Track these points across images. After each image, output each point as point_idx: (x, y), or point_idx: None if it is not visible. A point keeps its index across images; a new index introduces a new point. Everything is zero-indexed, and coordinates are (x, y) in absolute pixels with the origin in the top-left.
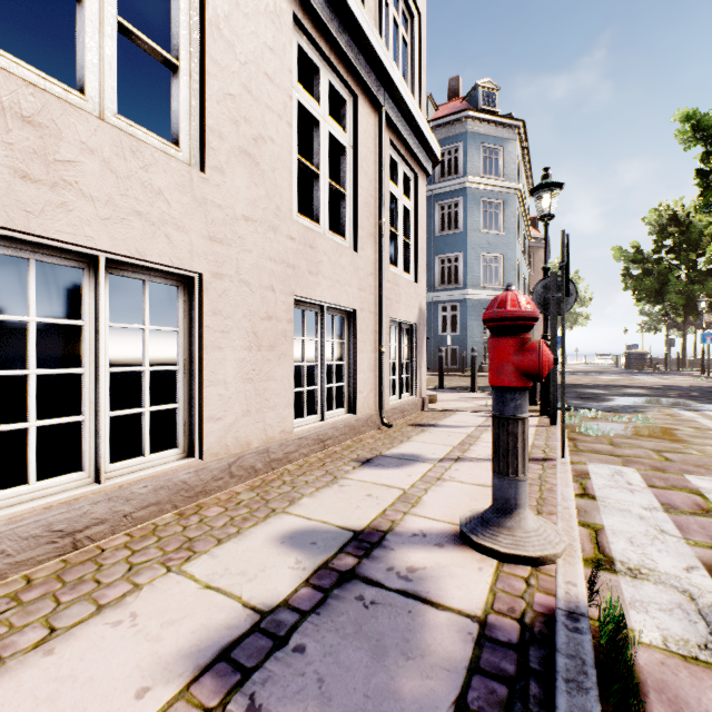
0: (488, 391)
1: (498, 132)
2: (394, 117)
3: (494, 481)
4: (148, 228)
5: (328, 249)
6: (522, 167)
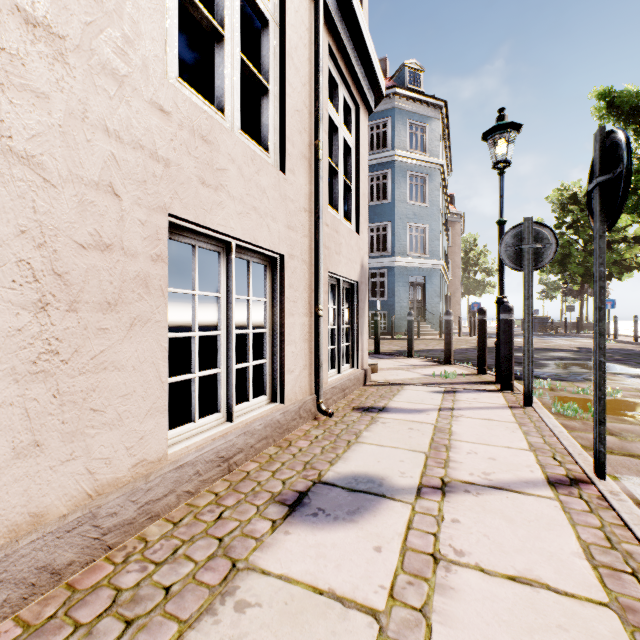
0: (423, 355)
1: (423, 111)
2: (334, 13)
3: None
4: None
5: (238, 155)
6: (443, 146)
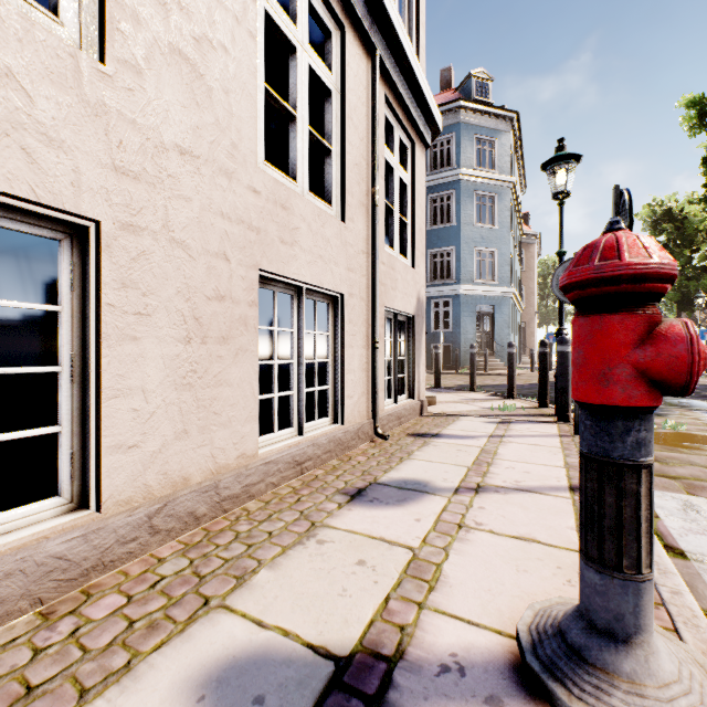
0: (487, 390)
1: (492, 124)
2: (390, 66)
3: (588, 574)
4: None
5: (308, 214)
6: (515, 161)
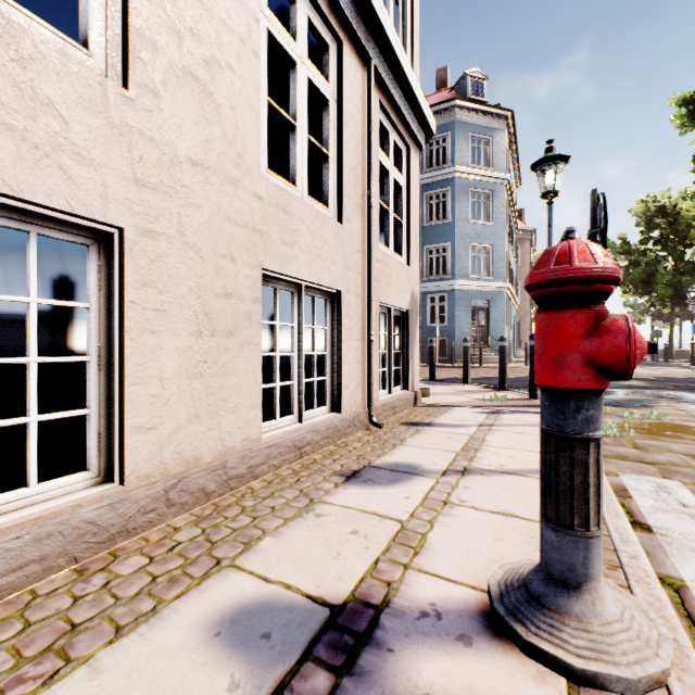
0: (481, 383)
1: (487, 122)
2: (384, 75)
3: (547, 533)
4: (27, 152)
5: (307, 216)
6: (510, 158)
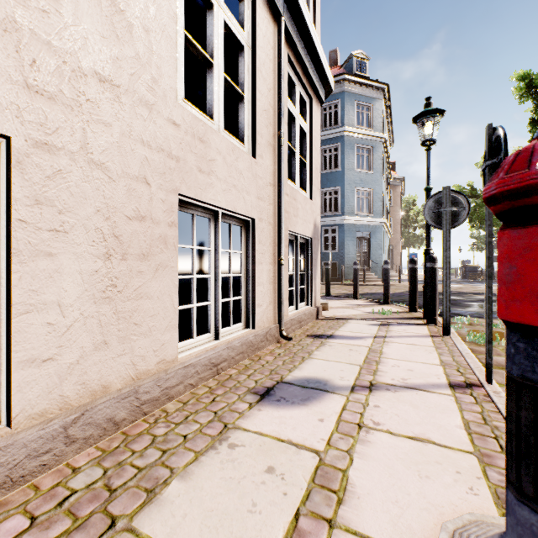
0: (366, 297)
1: (369, 93)
2: (292, 32)
3: (522, 512)
4: None
5: (223, 148)
6: (385, 122)
